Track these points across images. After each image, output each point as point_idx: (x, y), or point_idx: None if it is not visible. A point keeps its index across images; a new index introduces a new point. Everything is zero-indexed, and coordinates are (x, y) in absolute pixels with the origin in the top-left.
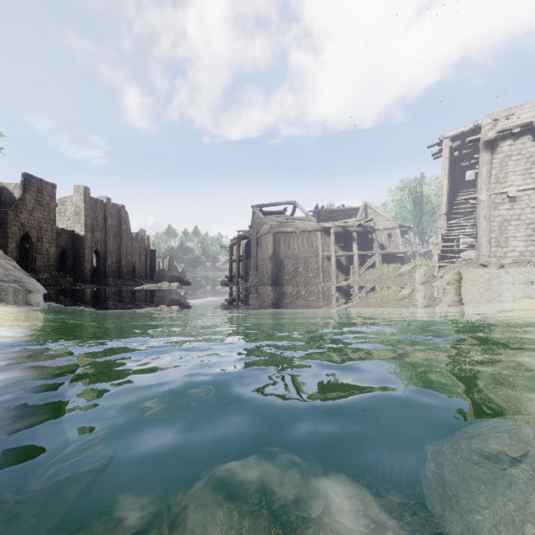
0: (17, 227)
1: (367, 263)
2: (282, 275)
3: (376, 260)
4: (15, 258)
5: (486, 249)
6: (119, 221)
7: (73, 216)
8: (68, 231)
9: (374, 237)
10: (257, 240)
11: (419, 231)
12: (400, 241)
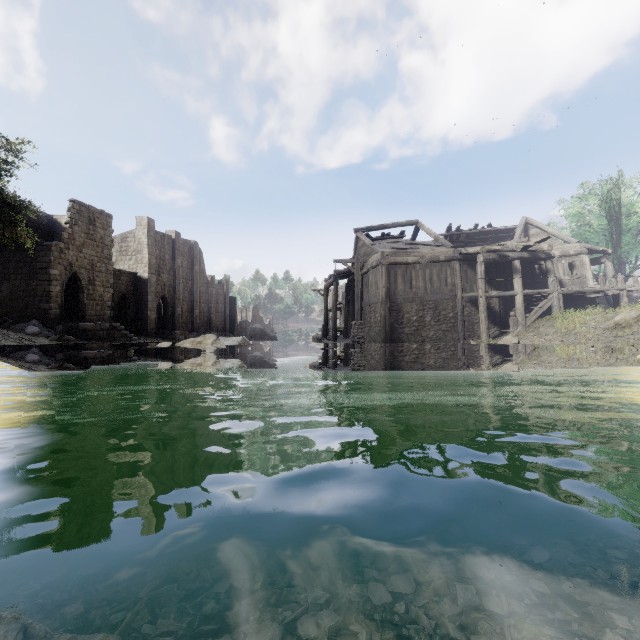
0: (63, 267)
1: (538, 309)
2: (400, 327)
3: (553, 303)
4: (60, 305)
5: None
6: (192, 261)
7: (136, 255)
8: (129, 272)
9: (549, 268)
10: (362, 277)
11: (616, 260)
12: (590, 274)
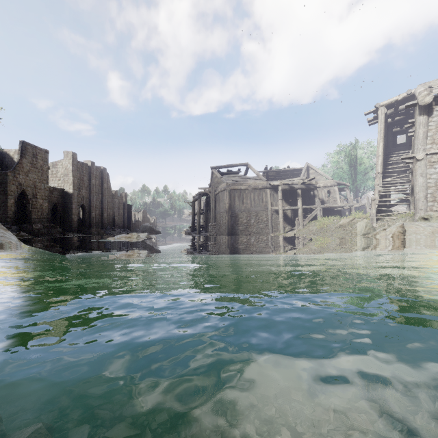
0: (16, 186)
1: (310, 216)
2: (237, 226)
3: (318, 213)
4: (13, 212)
5: (422, 204)
6: (102, 181)
7: (63, 177)
8: (59, 189)
9: (315, 194)
10: (216, 196)
11: (354, 189)
12: (338, 196)
